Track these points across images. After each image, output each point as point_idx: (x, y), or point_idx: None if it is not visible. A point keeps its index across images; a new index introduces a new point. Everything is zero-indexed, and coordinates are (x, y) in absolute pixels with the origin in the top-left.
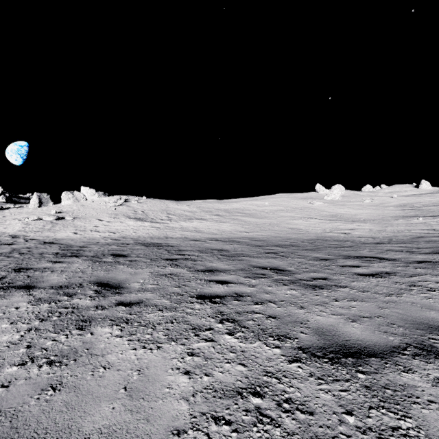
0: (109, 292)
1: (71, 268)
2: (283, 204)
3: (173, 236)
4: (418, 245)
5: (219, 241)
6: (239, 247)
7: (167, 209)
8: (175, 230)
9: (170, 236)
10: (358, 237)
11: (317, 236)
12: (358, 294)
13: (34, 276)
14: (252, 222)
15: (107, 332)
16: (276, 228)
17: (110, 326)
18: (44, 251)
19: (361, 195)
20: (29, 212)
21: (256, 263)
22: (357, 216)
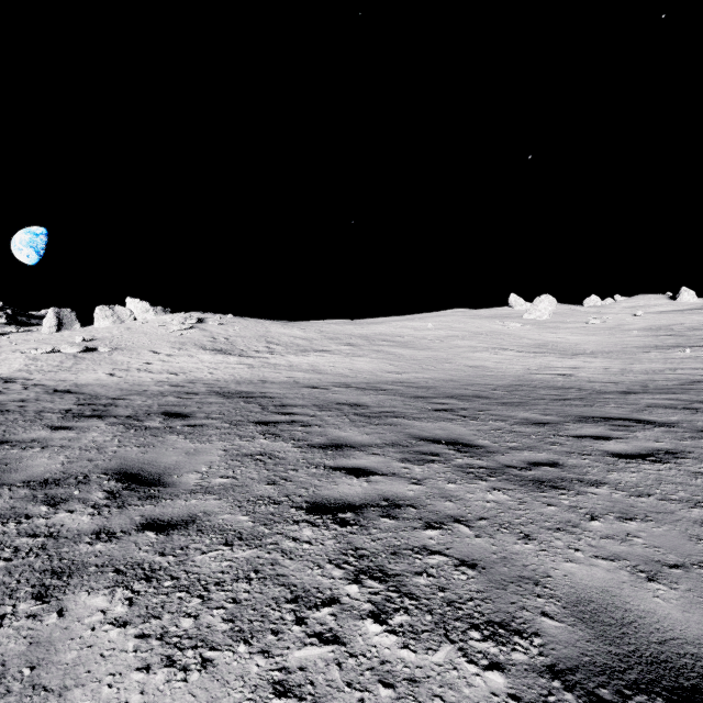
0: (135, 495)
1: (81, 441)
2: (457, 326)
3: (274, 380)
4: (699, 397)
5: (353, 388)
6: (386, 399)
7: (266, 335)
8: (278, 370)
9: (269, 380)
10: (588, 382)
11: (517, 379)
12: (632, 502)
13: (6, 457)
14: (407, 356)
15: (96, 608)
16: (446, 366)
17: (108, 591)
18: (47, 407)
19: (584, 311)
20: (41, 340)
21: (419, 431)
22: (579, 346)
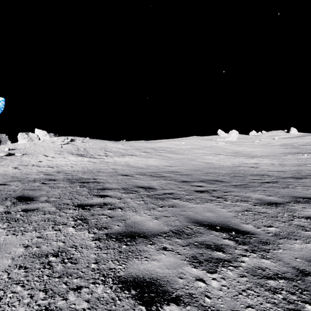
0: None
1: None
2: (195, 143)
3: (104, 171)
4: None
5: (146, 175)
6: (166, 183)
7: (105, 147)
8: (108, 165)
9: (102, 171)
10: (268, 171)
11: (232, 170)
12: None
13: None
14: (174, 157)
15: None
16: (193, 163)
17: None
18: None
19: (250, 137)
20: None
21: (194, 214)
22: (253, 153)
